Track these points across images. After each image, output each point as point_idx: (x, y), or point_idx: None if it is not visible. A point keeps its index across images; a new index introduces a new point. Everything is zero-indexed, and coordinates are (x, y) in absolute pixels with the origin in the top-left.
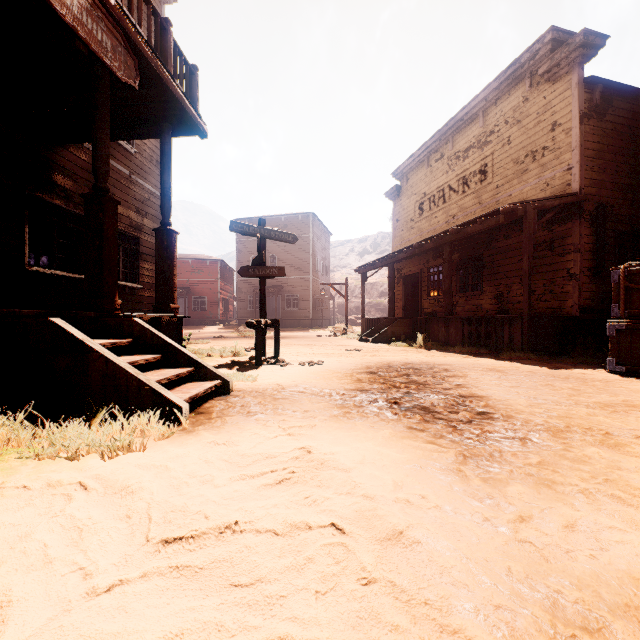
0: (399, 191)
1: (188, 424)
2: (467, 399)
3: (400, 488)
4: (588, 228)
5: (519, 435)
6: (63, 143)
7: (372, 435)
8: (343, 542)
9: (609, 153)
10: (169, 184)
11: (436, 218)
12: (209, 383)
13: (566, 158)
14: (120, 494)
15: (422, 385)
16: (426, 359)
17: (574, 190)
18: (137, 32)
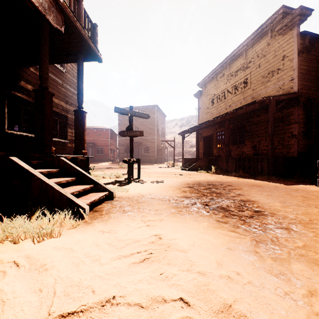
0: (201, 93)
1: (88, 218)
2: (246, 202)
3: (221, 266)
4: (302, 111)
5: (284, 226)
6: (26, 65)
7: (196, 226)
8: (190, 316)
9: (313, 71)
10: (82, 86)
11: (220, 107)
12: (102, 193)
13: (290, 74)
14: (38, 270)
15: (219, 194)
16: (218, 179)
17: (295, 91)
18: (63, 1)
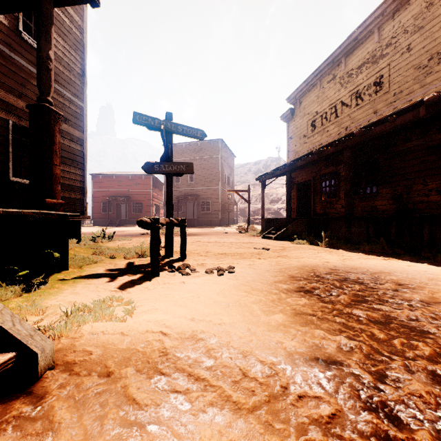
0: (293, 113)
1: None
2: None
3: None
4: None
5: None
6: None
7: None
8: None
9: None
10: (47, 52)
11: (328, 132)
12: None
13: None
14: None
15: (432, 340)
16: (349, 263)
17: None
18: None
